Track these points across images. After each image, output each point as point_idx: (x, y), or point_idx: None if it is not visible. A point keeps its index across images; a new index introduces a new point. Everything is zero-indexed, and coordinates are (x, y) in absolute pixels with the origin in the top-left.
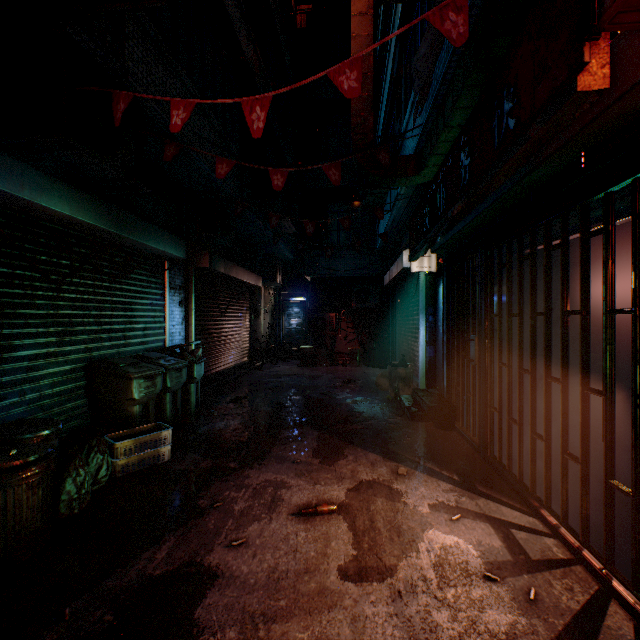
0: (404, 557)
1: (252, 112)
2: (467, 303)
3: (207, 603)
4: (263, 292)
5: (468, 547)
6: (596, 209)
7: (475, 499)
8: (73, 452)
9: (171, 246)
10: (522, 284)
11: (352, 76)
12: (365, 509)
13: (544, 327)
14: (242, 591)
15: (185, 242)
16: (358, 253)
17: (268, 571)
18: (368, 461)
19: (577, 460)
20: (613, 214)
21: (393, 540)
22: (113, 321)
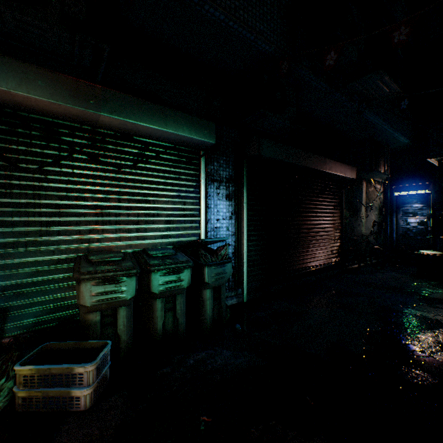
0: None
1: None
2: None
3: None
4: (364, 187)
5: None
6: None
7: None
8: None
9: (187, 128)
10: None
11: None
12: None
13: None
14: None
15: (213, 124)
16: None
17: None
18: None
19: None
20: None
21: None
22: (121, 213)
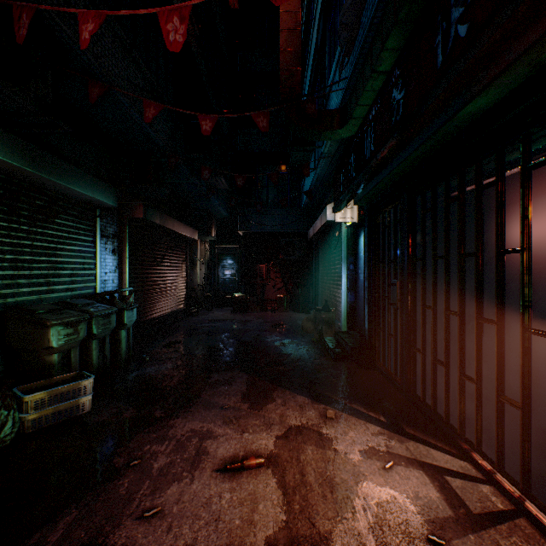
0: (339, 520)
1: (170, 24)
2: (388, 250)
3: None
4: (199, 245)
5: (406, 502)
6: (539, 140)
7: (405, 442)
8: None
9: (100, 193)
10: (448, 227)
11: None
12: (295, 460)
13: (475, 268)
14: None
15: (116, 190)
16: (285, 211)
17: None
18: (296, 404)
19: (517, 405)
20: None
21: (326, 498)
22: (33, 266)
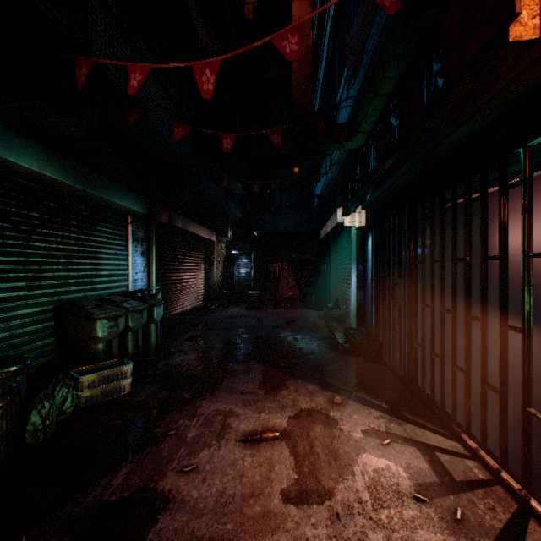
0: (341, 480)
1: (202, 75)
2: (393, 252)
3: (158, 528)
4: (216, 245)
5: (398, 470)
6: (513, 164)
7: (402, 425)
8: (38, 386)
9: (133, 202)
10: (443, 234)
11: (294, 41)
12: (305, 435)
13: (464, 271)
14: (191, 515)
15: (146, 199)
16: (298, 212)
17: (216, 495)
18: (307, 391)
19: (496, 390)
20: (531, 167)
21: (331, 464)
22: (80, 268)
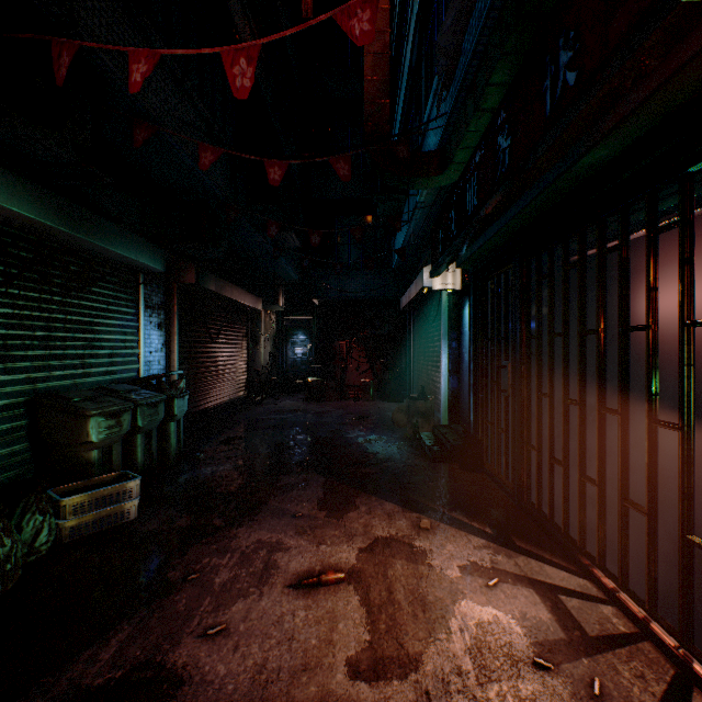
0: (432, 641)
1: (235, 66)
2: (498, 324)
3: None
4: (263, 317)
5: (511, 623)
6: (666, 198)
7: (513, 557)
8: None
9: (145, 255)
10: (567, 298)
11: (365, 18)
12: (381, 575)
13: (597, 347)
14: None
15: (164, 251)
16: (372, 273)
17: (253, 671)
18: (384, 512)
19: (642, 510)
20: (692, 201)
21: (417, 617)
22: (67, 345)
